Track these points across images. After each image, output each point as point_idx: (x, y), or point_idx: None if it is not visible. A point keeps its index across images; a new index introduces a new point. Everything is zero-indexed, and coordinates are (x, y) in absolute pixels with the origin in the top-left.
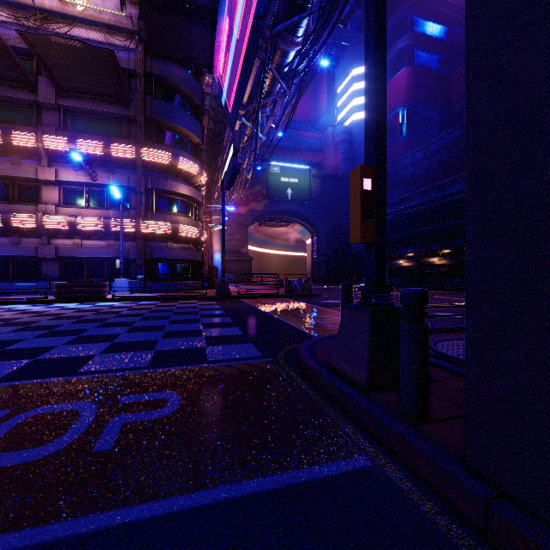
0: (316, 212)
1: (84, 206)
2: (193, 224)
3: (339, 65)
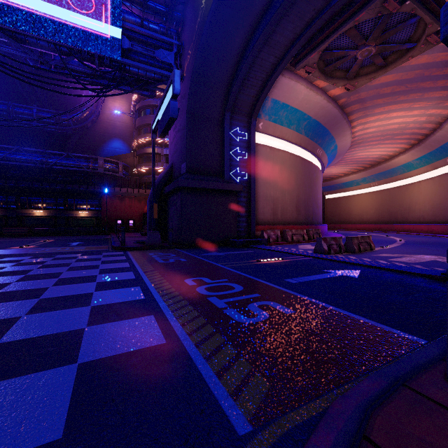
0: None
1: None
2: None
3: None
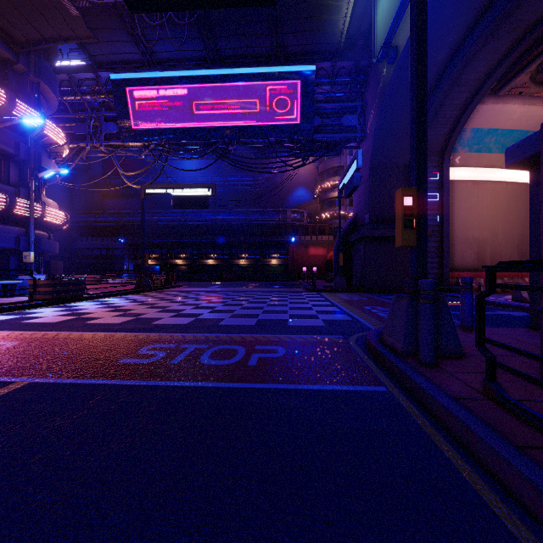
0: None
1: None
2: None
3: None
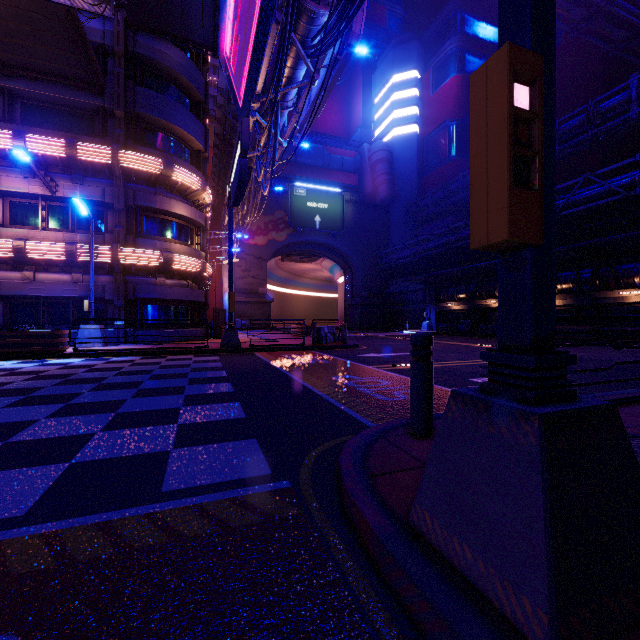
0: (350, 245)
1: (39, 227)
2: (193, 254)
3: (376, 71)
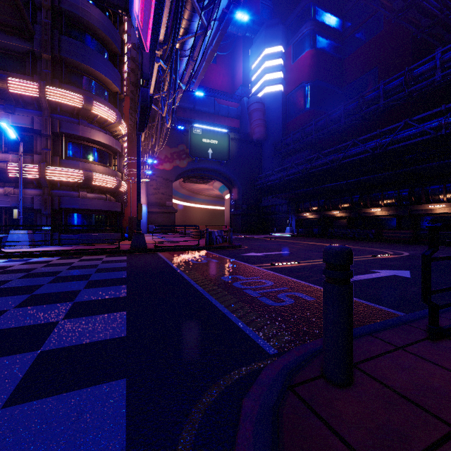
0: (234, 171)
1: None
2: (111, 174)
3: (252, 45)
